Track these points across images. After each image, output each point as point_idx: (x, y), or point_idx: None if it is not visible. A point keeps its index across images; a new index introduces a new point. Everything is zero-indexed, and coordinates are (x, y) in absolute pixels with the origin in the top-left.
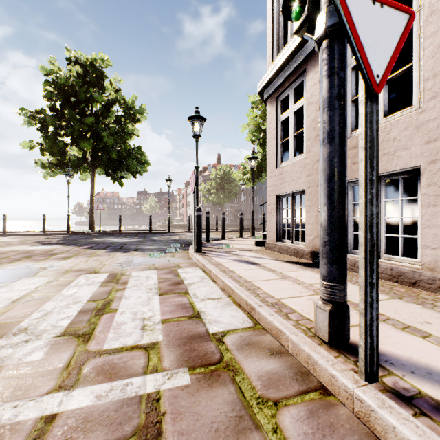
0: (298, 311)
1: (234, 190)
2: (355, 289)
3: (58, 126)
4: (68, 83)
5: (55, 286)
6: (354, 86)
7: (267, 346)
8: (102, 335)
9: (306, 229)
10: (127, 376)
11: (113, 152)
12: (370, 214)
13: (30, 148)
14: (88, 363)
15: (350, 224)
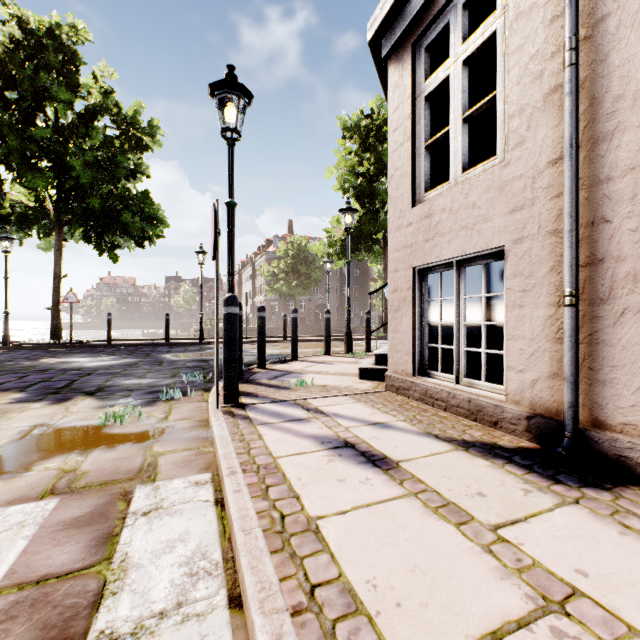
0: None
1: (313, 275)
2: None
3: None
4: None
5: None
6: None
7: None
8: None
9: (510, 352)
10: None
11: (93, 198)
12: None
13: None
14: None
15: None
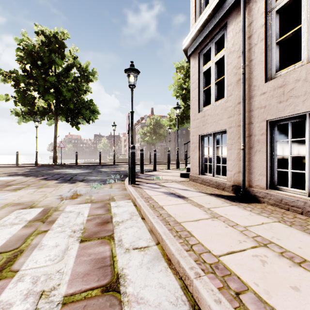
0: (251, 287)
1: (163, 134)
2: (297, 236)
3: (27, 83)
4: (34, 49)
5: None
6: (278, 29)
7: None
8: None
9: (228, 164)
10: None
11: (70, 104)
12: None
13: (6, 100)
14: None
15: (274, 161)
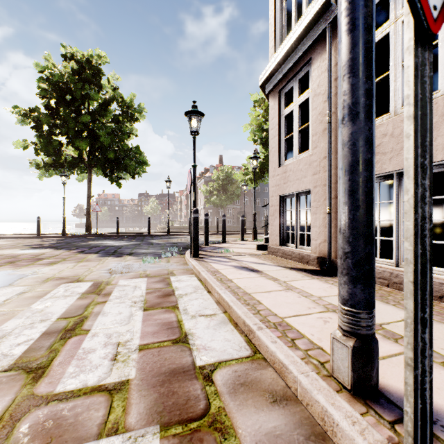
0: (306, 336)
1: (236, 192)
2: None
3: (53, 125)
4: (62, 80)
5: (27, 298)
6: None
7: (268, 387)
8: (60, 369)
9: (313, 232)
10: (73, 441)
11: (110, 152)
12: (421, 217)
13: (24, 147)
14: (27, 417)
15: None
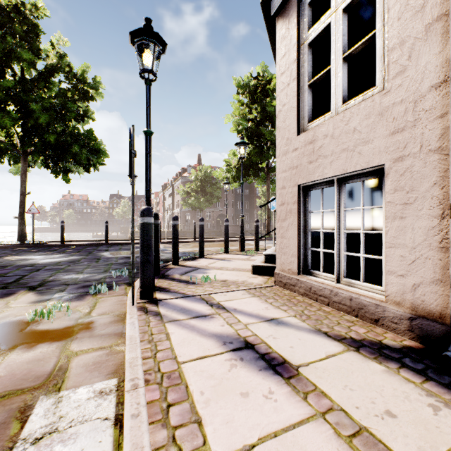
0: None
1: (215, 193)
2: None
3: None
4: None
5: None
6: None
7: None
8: None
9: (391, 258)
10: None
11: (49, 135)
12: None
13: None
14: None
15: None
